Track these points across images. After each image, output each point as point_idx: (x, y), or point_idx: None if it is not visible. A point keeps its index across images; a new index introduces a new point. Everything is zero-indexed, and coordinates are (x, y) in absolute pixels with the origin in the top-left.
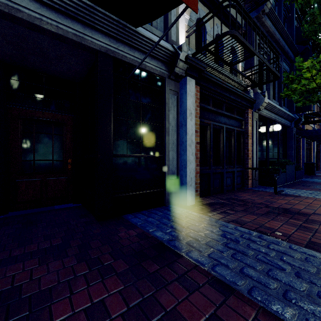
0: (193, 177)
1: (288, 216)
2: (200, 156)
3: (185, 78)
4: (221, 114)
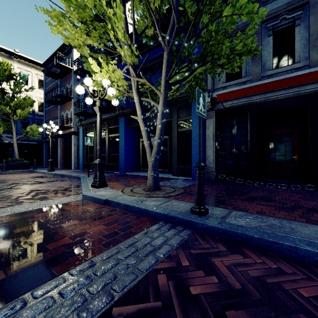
0: None
1: None
2: None
3: None
4: None
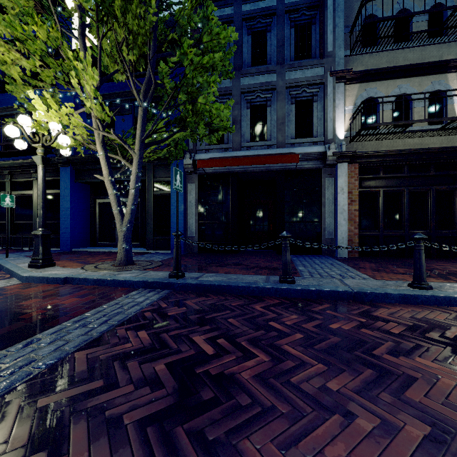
0: (346, 237)
1: (400, 266)
2: (368, 221)
3: (337, 164)
4: (401, 177)
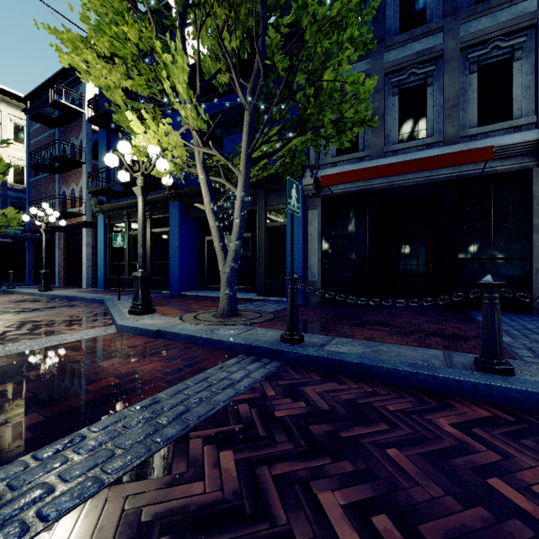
0: None
1: None
2: None
3: None
4: None
